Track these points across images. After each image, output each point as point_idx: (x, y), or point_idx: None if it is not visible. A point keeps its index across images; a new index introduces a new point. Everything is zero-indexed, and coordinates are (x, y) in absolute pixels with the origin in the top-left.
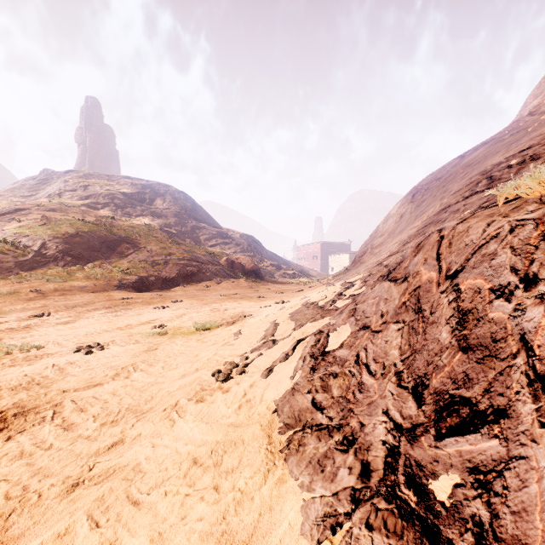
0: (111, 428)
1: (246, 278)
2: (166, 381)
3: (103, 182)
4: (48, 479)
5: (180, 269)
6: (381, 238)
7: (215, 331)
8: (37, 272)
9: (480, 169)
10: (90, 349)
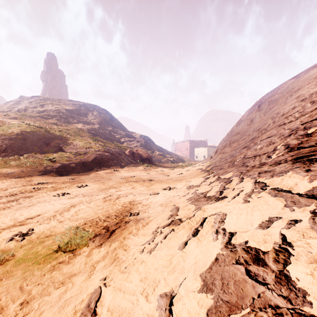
0: None
1: (142, 164)
2: None
3: (54, 103)
4: None
5: (95, 158)
6: (236, 136)
7: (76, 260)
8: None
9: None
10: None
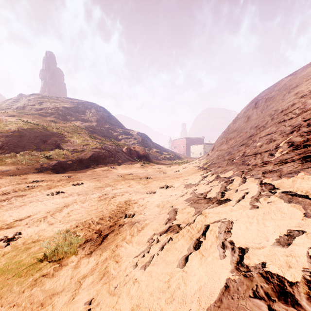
0: None
1: (139, 161)
2: None
3: (53, 101)
4: None
5: (92, 155)
6: (233, 133)
7: (61, 272)
8: None
9: None
10: None
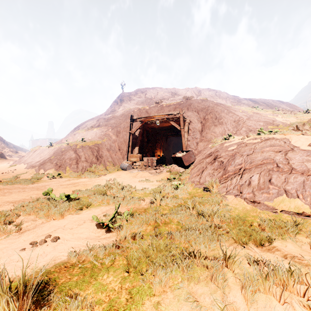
0: None
1: None
2: None
3: None
4: None
5: None
6: None
7: None
8: None
9: None
10: None
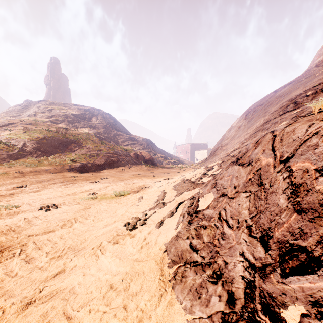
0: (57, 262)
1: (146, 165)
2: (95, 229)
3: (61, 107)
4: (11, 298)
5: (106, 159)
6: (226, 140)
7: (126, 197)
8: (20, 161)
9: (288, 98)
10: (49, 208)
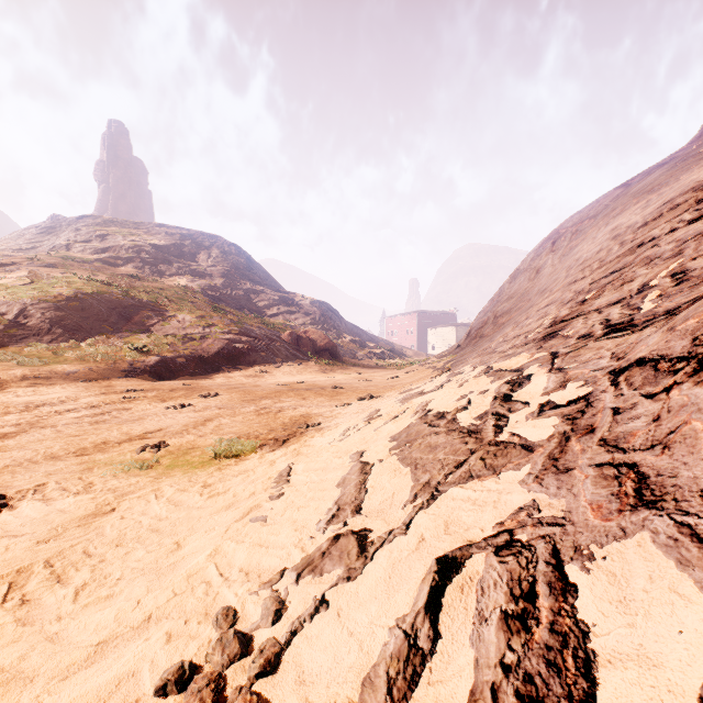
0: None
1: (317, 360)
2: (41, 674)
3: (128, 231)
4: None
5: (223, 347)
6: (508, 302)
7: (246, 462)
8: (7, 351)
9: (683, 187)
10: None
